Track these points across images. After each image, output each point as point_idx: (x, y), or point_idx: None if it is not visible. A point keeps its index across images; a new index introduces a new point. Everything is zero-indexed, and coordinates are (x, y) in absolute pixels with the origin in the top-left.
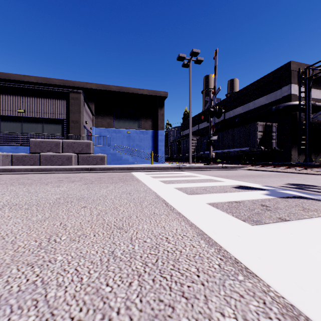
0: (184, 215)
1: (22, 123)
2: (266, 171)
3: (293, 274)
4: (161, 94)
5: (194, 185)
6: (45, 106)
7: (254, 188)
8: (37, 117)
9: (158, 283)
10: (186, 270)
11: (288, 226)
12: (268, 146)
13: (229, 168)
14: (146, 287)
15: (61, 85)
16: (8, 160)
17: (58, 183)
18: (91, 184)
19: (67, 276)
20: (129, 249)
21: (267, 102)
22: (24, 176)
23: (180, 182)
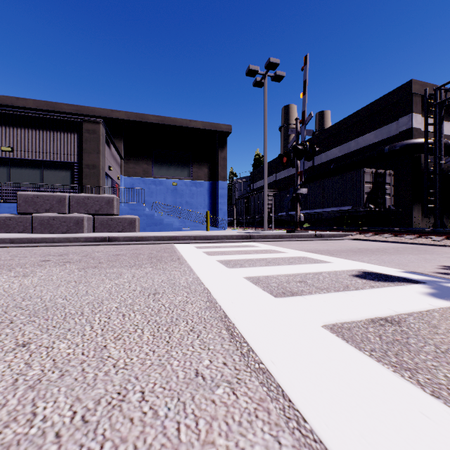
0: (282, 385)
1: (9, 167)
2: (383, 241)
3: None
4: (222, 128)
5: (281, 272)
6: (45, 142)
7: (394, 277)
8: (32, 158)
9: None
10: None
11: None
12: (380, 204)
13: (325, 237)
14: None
15: (74, 112)
16: None
17: (35, 266)
18: (93, 269)
19: None
20: None
21: (376, 140)
22: None
23: (255, 265)
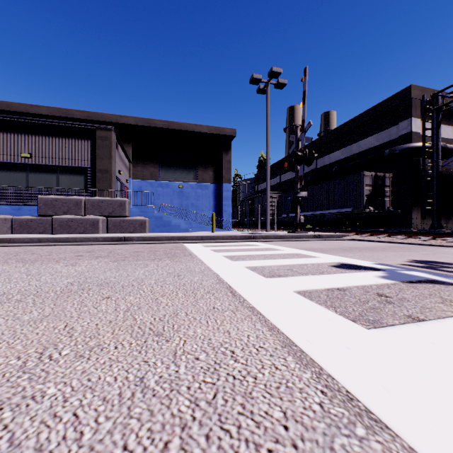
0: (261, 311)
1: (28, 172)
2: (377, 241)
3: (451, 424)
4: (226, 132)
5: (275, 263)
6: (61, 149)
7: (363, 267)
8: (49, 164)
9: (216, 443)
10: (265, 414)
11: (424, 331)
12: (379, 206)
13: (324, 238)
14: (193, 452)
15: (85, 118)
16: (6, 226)
17: (75, 259)
18: (123, 261)
19: (57, 429)
20: (169, 372)
21: (377, 144)
22: (28, 249)
23: (254, 259)
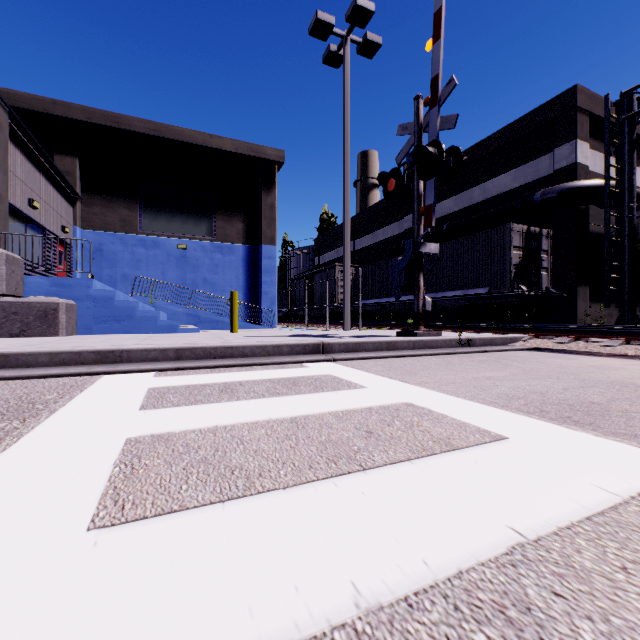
0: None
1: None
2: (606, 355)
3: None
4: (268, 155)
5: None
6: None
7: None
8: None
9: None
10: None
11: None
12: (533, 284)
13: (478, 346)
14: None
15: None
16: None
17: None
18: None
19: None
20: None
21: (515, 185)
22: None
23: None
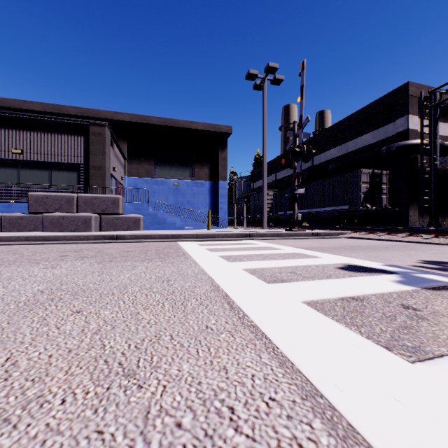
0: (266, 332)
1: (19, 169)
2: (376, 240)
3: None
4: (222, 129)
5: (275, 265)
6: (53, 145)
7: (373, 269)
8: (41, 160)
9: None
10: None
11: None
12: (376, 203)
13: (322, 236)
14: None
15: (79, 115)
16: None
17: (58, 260)
18: (110, 262)
19: None
20: None
21: (373, 141)
22: (12, 248)
23: (253, 259)
